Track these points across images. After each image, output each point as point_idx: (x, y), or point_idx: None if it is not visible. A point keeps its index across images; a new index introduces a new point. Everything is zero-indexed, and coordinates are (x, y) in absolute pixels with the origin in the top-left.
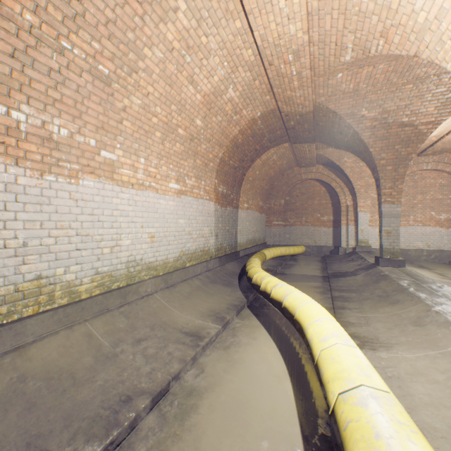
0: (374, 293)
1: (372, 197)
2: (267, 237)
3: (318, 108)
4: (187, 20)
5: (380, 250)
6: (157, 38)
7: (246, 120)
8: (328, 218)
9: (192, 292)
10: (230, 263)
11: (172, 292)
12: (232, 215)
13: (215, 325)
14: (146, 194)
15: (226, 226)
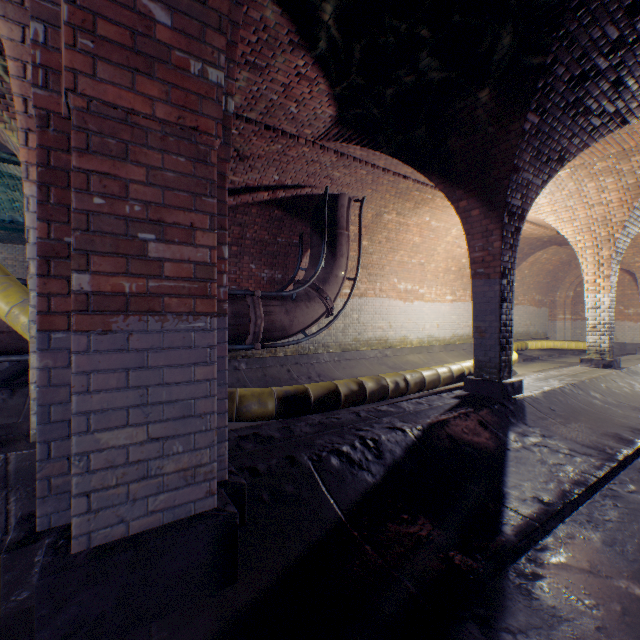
0: None
1: None
2: (549, 332)
3: None
4: (455, 233)
5: None
6: (442, 242)
7: None
8: (635, 310)
9: (459, 356)
10: None
11: (448, 353)
12: None
13: None
14: (435, 304)
15: None
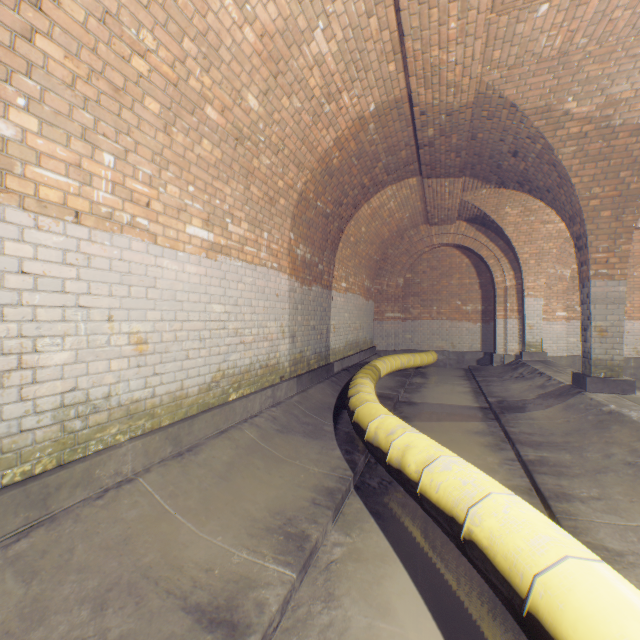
0: (613, 455)
1: (547, 273)
2: (376, 338)
3: (484, 97)
4: None
5: (584, 362)
6: None
7: (348, 119)
8: (474, 307)
9: (237, 461)
10: (318, 386)
11: (187, 468)
12: (320, 301)
13: (281, 568)
14: (121, 241)
15: (311, 320)
